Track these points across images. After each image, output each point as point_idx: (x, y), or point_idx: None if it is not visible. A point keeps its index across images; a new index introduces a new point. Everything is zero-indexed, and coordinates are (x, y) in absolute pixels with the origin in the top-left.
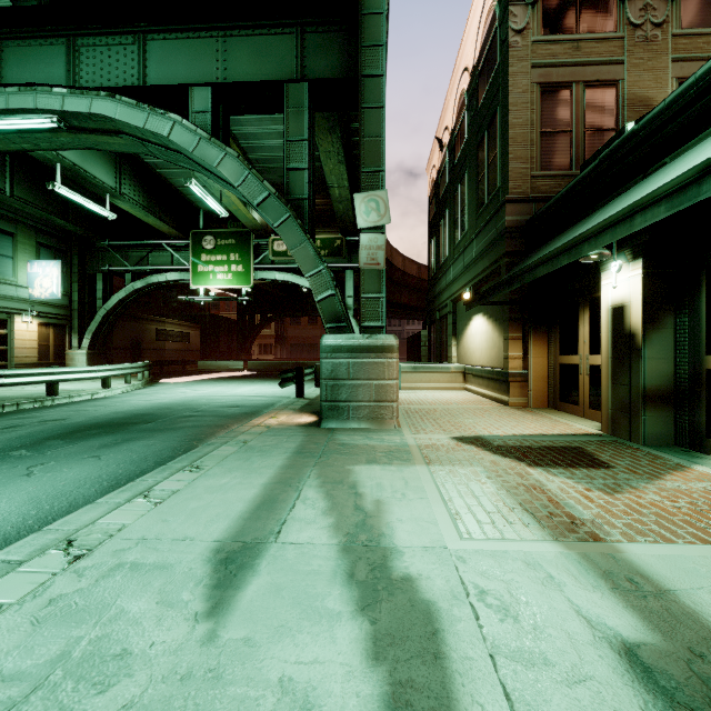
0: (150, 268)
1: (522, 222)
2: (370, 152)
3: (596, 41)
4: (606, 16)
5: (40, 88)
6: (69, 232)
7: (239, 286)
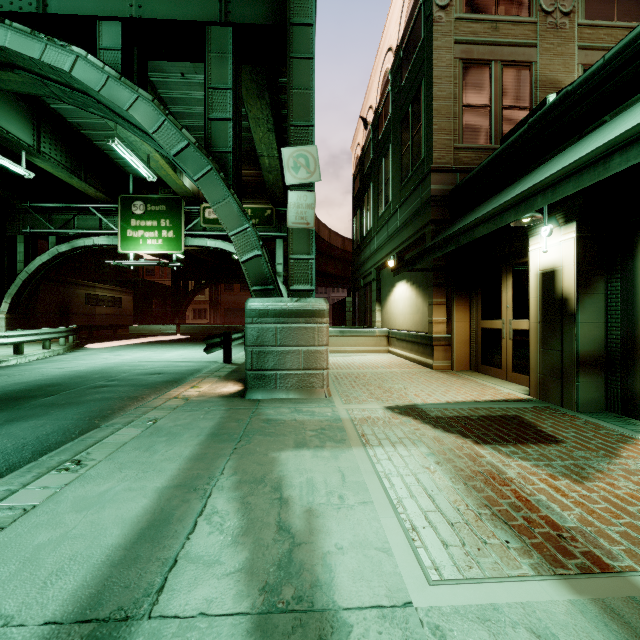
0: (76, 231)
1: (446, 191)
2: (299, 105)
3: (512, 24)
4: (521, 0)
5: None
6: None
7: (170, 251)
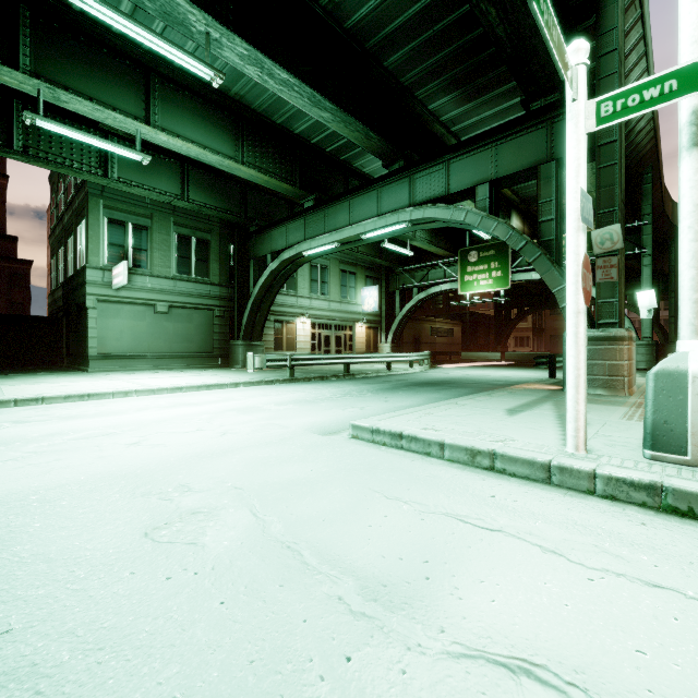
0: (429, 282)
1: None
2: (605, 199)
3: None
4: None
5: (400, 210)
6: (380, 265)
7: (498, 288)
